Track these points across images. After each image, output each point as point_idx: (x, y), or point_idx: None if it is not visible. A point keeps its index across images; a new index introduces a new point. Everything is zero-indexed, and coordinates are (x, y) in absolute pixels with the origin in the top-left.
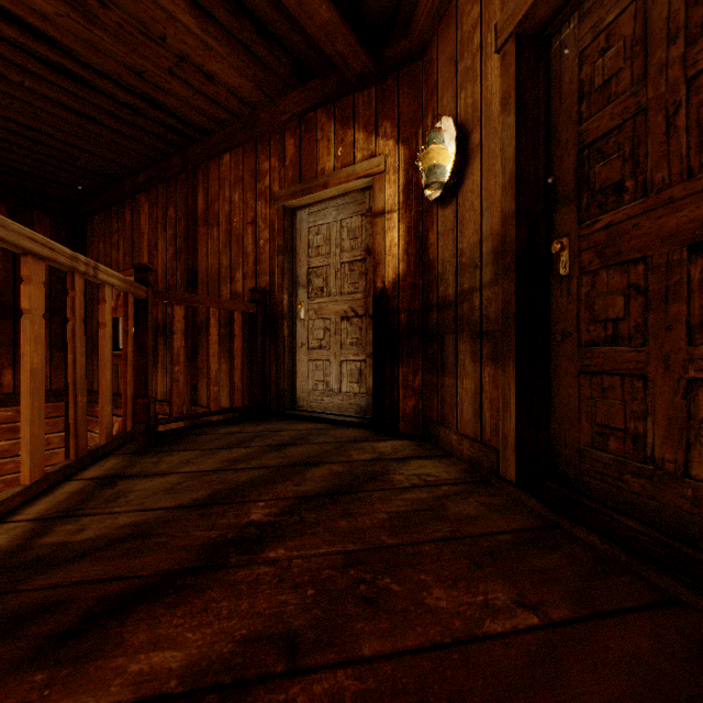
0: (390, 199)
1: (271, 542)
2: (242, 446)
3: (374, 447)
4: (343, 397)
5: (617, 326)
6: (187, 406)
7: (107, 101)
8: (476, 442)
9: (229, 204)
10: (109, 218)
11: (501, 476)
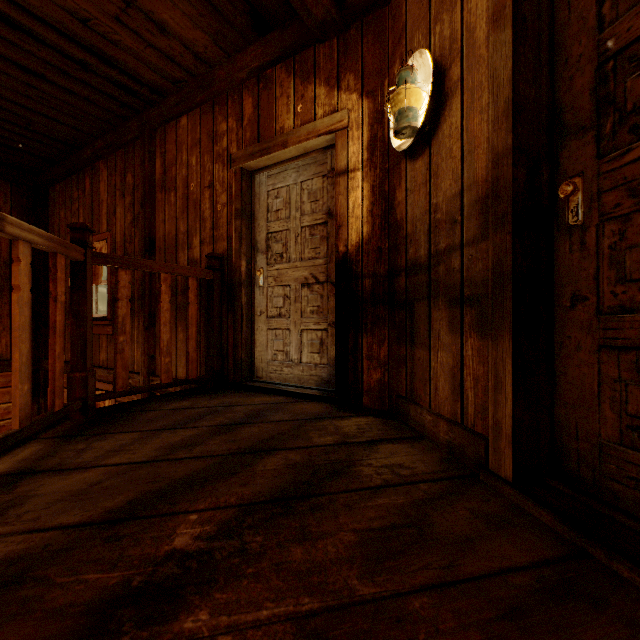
0: (353, 156)
1: (193, 594)
2: (189, 426)
3: (336, 426)
4: (303, 367)
5: None
6: (144, 376)
7: (53, 55)
8: (456, 425)
9: (186, 168)
10: (69, 186)
11: (492, 471)
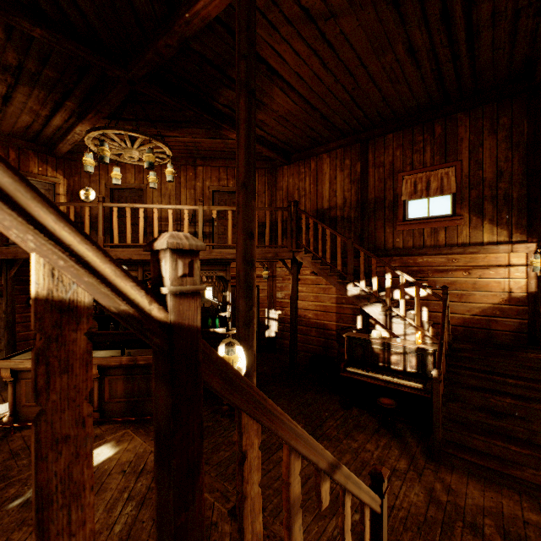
0: (62, 191)
1: None
2: None
3: None
4: None
5: (124, 231)
6: None
7: None
8: None
9: None
10: None
11: None
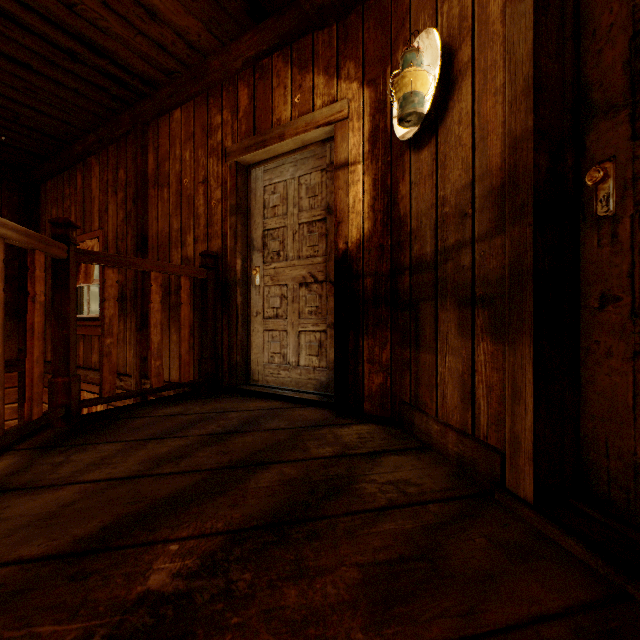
0: (354, 149)
1: None
2: (178, 435)
3: (336, 435)
4: (301, 371)
5: None
6: (136, 379)
7: (39, 43)
8: (467, 437)
9: (179, 163)
10: (61, 182)
11: (508, 489)
